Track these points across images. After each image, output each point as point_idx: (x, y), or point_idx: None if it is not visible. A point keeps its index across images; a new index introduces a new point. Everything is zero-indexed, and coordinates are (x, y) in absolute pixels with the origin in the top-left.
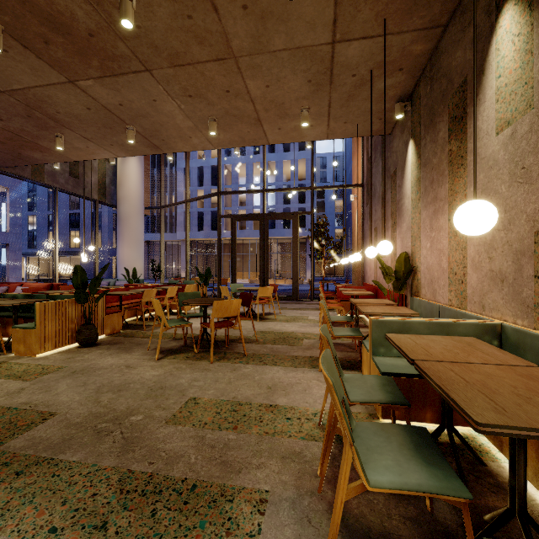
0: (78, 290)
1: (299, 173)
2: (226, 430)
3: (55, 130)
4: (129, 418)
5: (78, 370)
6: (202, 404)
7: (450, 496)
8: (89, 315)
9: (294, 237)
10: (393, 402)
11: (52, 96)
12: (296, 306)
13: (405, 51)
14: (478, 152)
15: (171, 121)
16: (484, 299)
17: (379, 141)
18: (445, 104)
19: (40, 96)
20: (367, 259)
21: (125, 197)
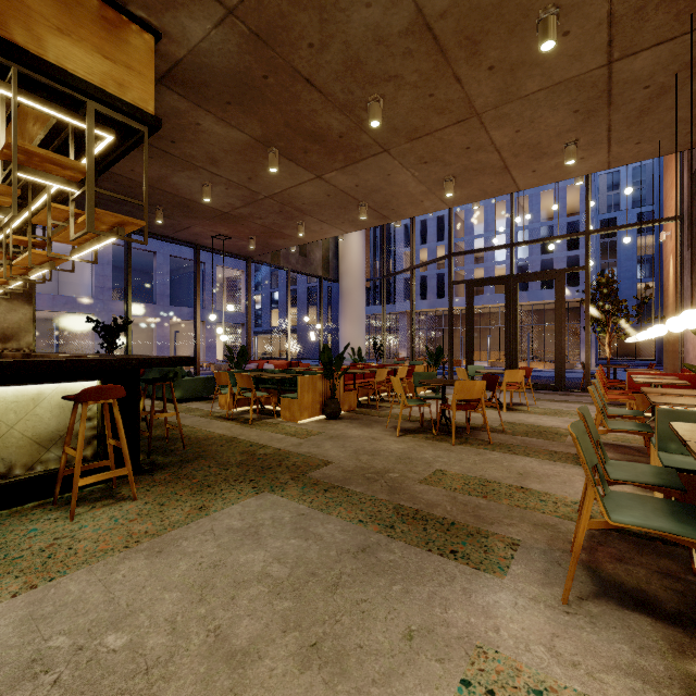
0: (327, 366)
1: (568, 206)
2: (476, 497)
3: (298, 219)
4: (387, 474)
5: (334, 436)
6: (449, 475)
7: (690, 538)
8: (334, 390)
9: (557, 303)
10: (664, 485)
11: (301, 192)
12: (559, 397)
13: None
14: None
15: (403, 190)
16: None
17: None
18: None
19: (292, 194)
20: (689, 332)
21: (347, 271)
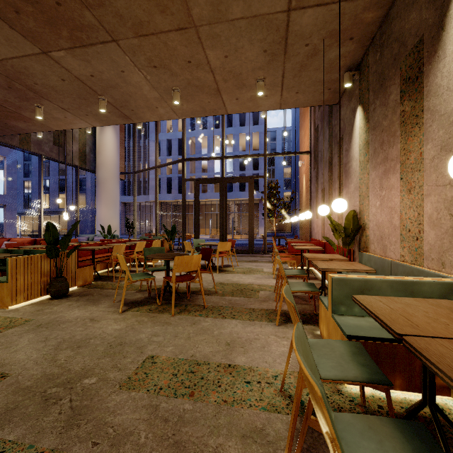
0: (49, 245)
1: (253, 145)
2: (182, 398)
3: (35, 101)
4: (82, 381)
5: (44, 323)
6: (159, 364)
7: None
8: (60, 269)
9: (249, 198)
10: (372, 380)
11: (29, 67)
12: (251, 258)
13: (357, 19)
14: (437, 108)
15: (138, 92)
16: (444, 256)
17: (326, 111)
18: (397, 67)
19: (17, 67)
20: (314, 217)
21: (102, 163)
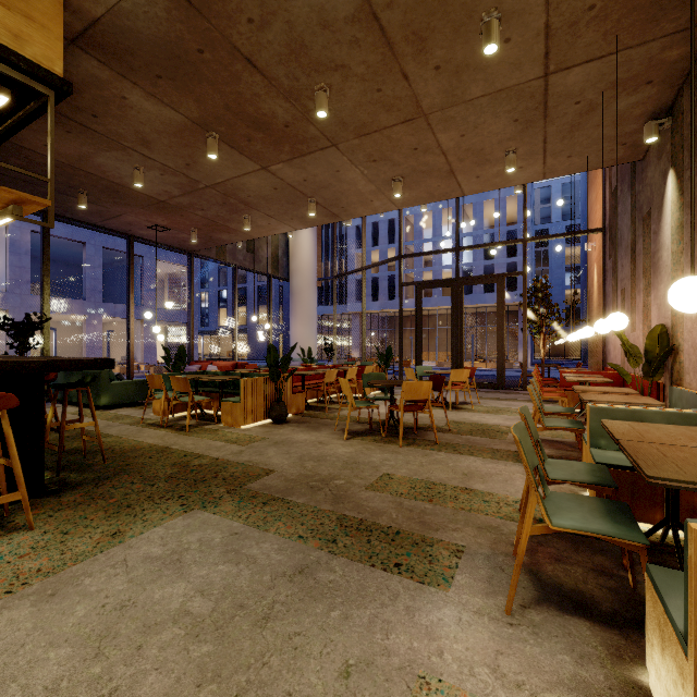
0: (272, 368)
1: (507, 216)
2: (422, 501)
3: (243, 213)
4: (333, 481)
5: (279, 441)
6: (396, 479)
7: (626, 540)
8: (280, 393)
9: (498, 306)
10: (598, 483)
11: (246, 183)
12: (500, 395)
13: (653, 61)
14: None
15: (352, 188)
16: None
17: (627, 168)
18: None
19: (236, 185)
20: (610, 334)
21: (297, 269)
